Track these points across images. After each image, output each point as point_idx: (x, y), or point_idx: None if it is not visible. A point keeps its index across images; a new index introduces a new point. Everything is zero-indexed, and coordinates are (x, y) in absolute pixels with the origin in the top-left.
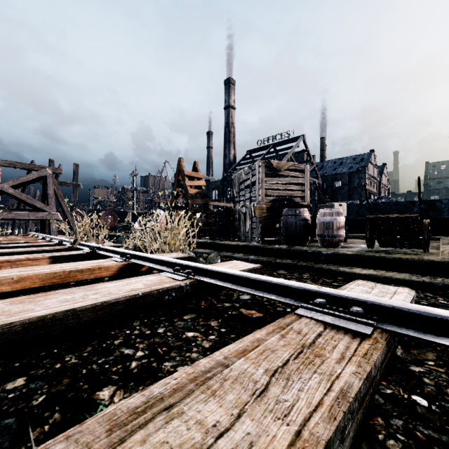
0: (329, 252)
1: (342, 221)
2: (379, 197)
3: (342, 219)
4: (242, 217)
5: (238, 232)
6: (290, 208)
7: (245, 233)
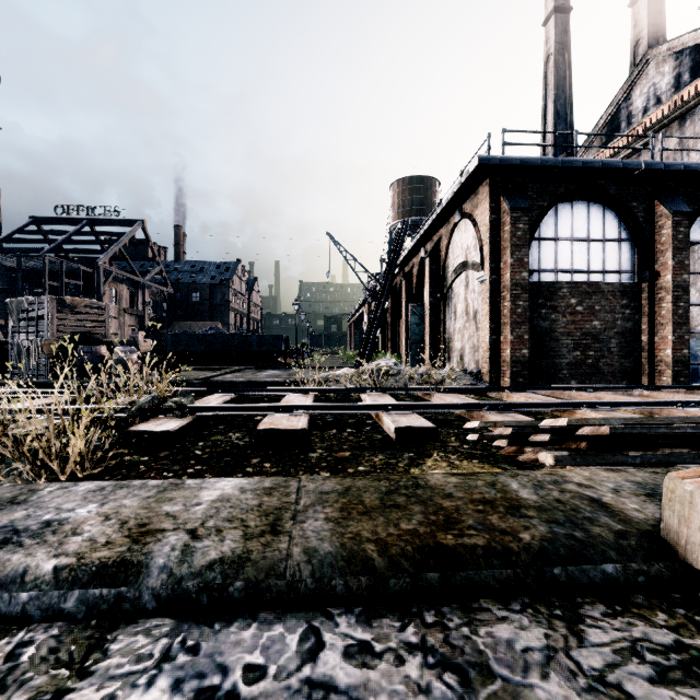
0: (110, 382)
1: (135, 358)
2: (211, 328)
3: (135, 356)
4: (24, 353)
5: (17, 370)
6: (89, 344)
7: (30, 371)
